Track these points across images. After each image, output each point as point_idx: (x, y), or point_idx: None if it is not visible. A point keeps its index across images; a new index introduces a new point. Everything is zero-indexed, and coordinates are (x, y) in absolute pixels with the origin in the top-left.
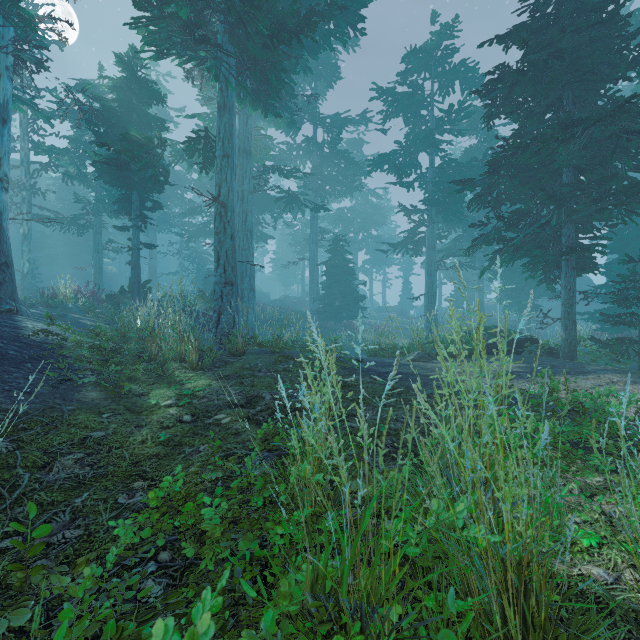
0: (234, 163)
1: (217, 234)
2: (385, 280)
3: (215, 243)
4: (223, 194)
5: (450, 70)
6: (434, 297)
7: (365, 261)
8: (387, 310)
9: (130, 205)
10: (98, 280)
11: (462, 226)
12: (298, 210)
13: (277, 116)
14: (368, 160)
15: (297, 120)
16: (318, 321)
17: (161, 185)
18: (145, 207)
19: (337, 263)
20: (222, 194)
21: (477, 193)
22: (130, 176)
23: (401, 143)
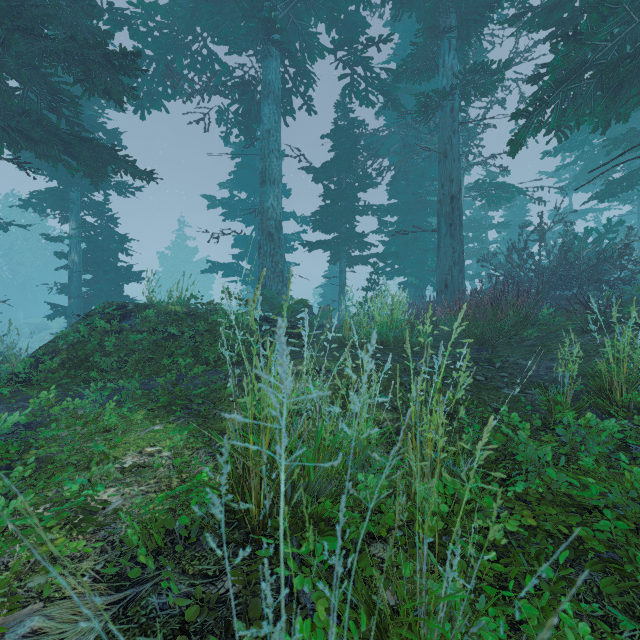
0: None
1: None
2: None
3: None
4: None
5: None
6: None
7: None
8: None
9: None
10: None
11: None
12: None
13: None
14: None
15: None
16: None
17: None
18: None
19: None
20: None
21: None
22: None
23: None
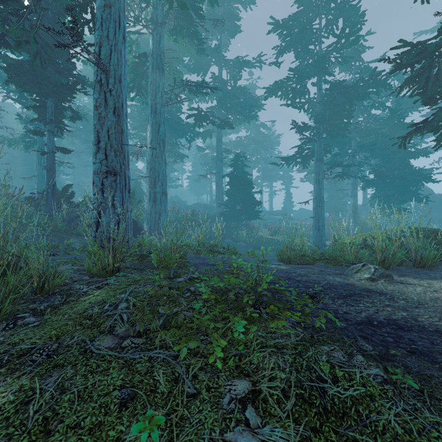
0: (121, 21)
1: (96, 108)
2: (271, 191)
3: (94, 120)
4: (104, 55)
5: (337, 5)
6: (322, 201)
7: (257, 177)
8: (274, 213)
9: (46, 111)
10: (40, 188)
11: (339, 145)
12: (207, 134)
13: (183, 7)
14: (265, 88)
15: (206, 63)
16: (223, 222)
17: (72, 90)
18: (62, 115)
19: (238, 175)
20: (102, 55)
21: (415, 71)
22: (43, 82)
23: (294, 70)
